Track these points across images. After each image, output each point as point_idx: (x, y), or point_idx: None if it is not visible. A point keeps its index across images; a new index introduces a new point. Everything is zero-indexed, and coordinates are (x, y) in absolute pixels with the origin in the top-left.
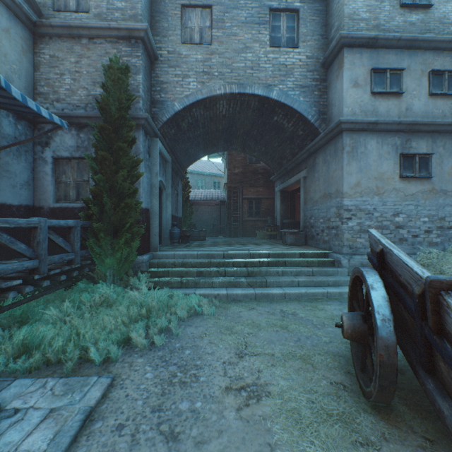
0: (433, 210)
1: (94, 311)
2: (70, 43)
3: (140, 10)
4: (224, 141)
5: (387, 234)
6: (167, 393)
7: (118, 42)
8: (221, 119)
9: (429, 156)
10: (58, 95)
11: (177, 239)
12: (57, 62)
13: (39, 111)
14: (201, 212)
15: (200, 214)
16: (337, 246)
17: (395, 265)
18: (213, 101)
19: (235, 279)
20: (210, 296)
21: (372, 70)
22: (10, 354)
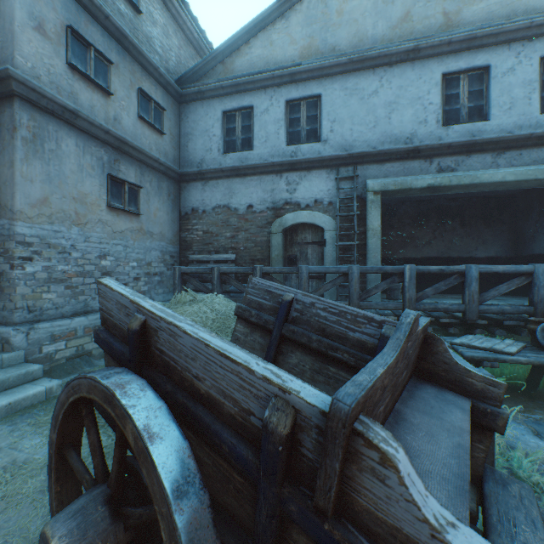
0: (142, 253)
1: None
2: None
3: None
4: None
5: (92, 283)
6: None
7: None
8: None
9: (139, 189)
10: None
11: None
12: None
13: None
14: None
15: None
16: (1, 311)
17: (188, 358)
18: None
19: None
20: None
21: (71, 30)
22: None
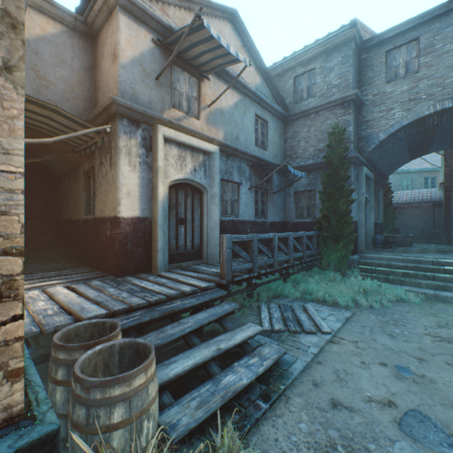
0: None
1: (332, 283)
2: (304, 120)
3: (351, 80)
4: (437, 143)
5: None
6: (385, 325)
7: (334, 109)
8: (431, 128)
9: None
10: (296, 154)
11: (380, 244)
12: (296, 134)
13: (298, 174)
14: (406, 215)
15: (404, 217)
16: None
17: None
18: (420, 121)
19: (444, 284)
20: (415, 293)
21: None
22: (300, 293)
